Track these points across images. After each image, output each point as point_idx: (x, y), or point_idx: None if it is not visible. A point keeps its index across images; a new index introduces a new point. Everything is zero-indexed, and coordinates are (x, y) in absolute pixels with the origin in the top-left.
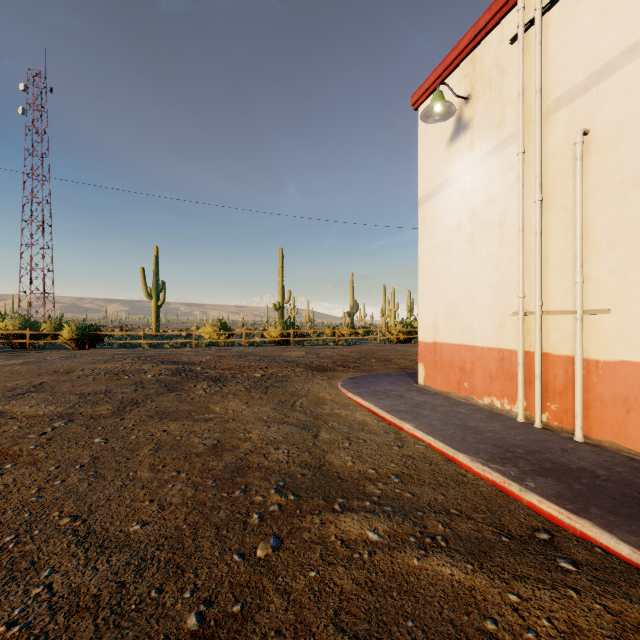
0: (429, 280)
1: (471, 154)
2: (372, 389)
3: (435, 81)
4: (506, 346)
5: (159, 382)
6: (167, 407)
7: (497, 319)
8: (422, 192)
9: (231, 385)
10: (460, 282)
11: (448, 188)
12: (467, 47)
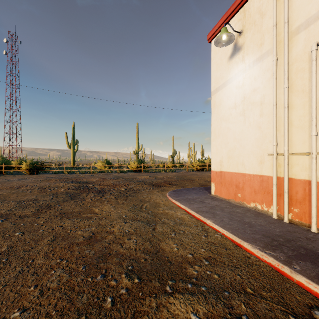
0: (217, 136)
1: (243, 64)
2: (186, 197)
3: (221, 25)
4: (264, 173)
5: (67, 193)
6: (67, 209)
7: (259, 158)
8: (213, 88)
9: (107, 195)
10: (236, 137)
11: (229, 84)
12: (240, 3)
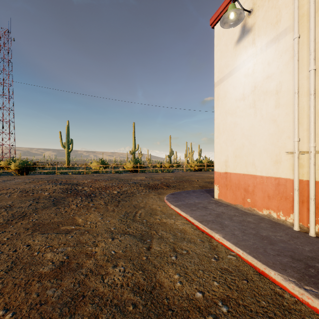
0: (222, 133)
1: (253, 48)
2: (186, 202)
3: (226, 6)
4: (281, 176)
5: (50, 198)
6: (44, 219)
7: (274, 157)
8: (217, 78)
9: (96, 200)
10: (244, 133)
11: (235, 73)
12: None
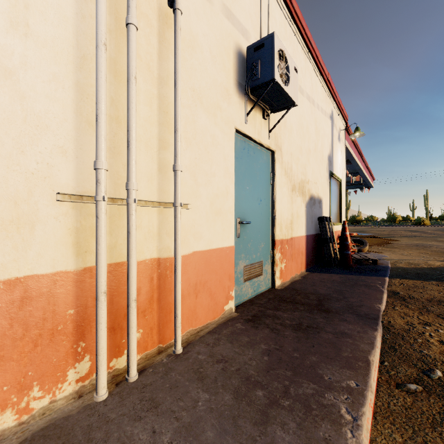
0: None
1: None
2: None
3: None
4: (39, 268)
5: None
6: None
7: (5, 206)
8: None
9: None
10: None
11: None
12: None
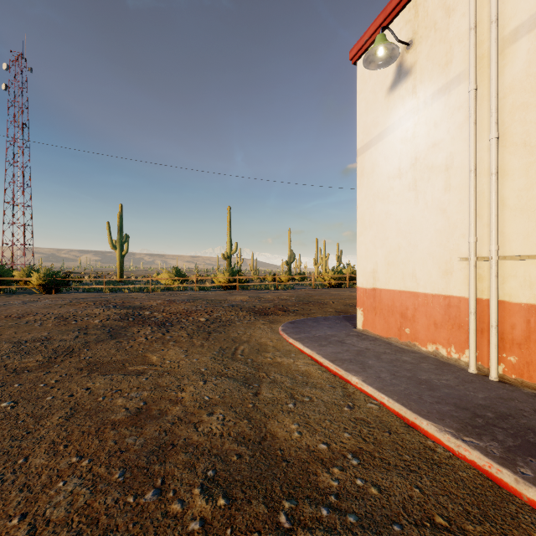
0: (368, 228)
1: (413, 100)
2: (313, 334)
3: (374, 32)
4: (453, 293)
5: (104, 327)
6: (102, 357)
7: (443, 265)
8: (360, 143)
9: (174, 330)
10: (401, 228)
11: (388, 136)
12: None
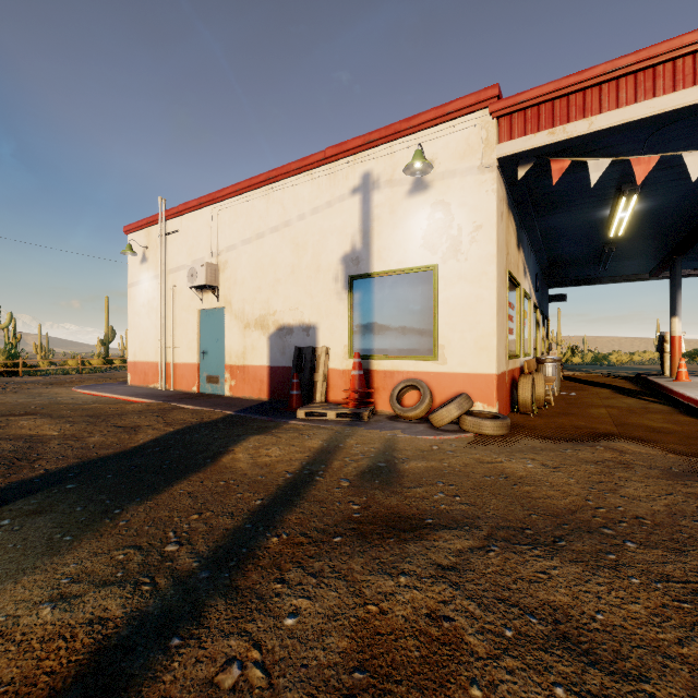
0: (133, 329)
1: (148, 274)
2: (96, 388)
3: (135, 228)
4: (159, 361)
5: None
6: None
7: (156, 349)
8: (130, 281)
9: None
10: (145, 332)
11: (140, 285)
12: (146, 225)
